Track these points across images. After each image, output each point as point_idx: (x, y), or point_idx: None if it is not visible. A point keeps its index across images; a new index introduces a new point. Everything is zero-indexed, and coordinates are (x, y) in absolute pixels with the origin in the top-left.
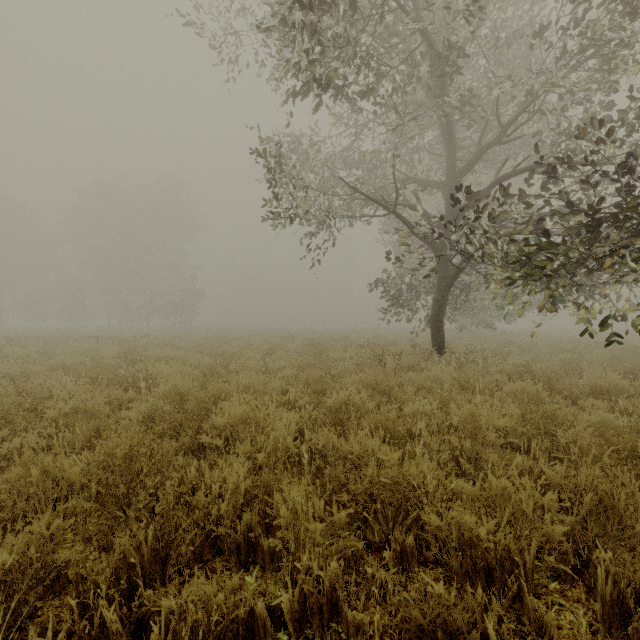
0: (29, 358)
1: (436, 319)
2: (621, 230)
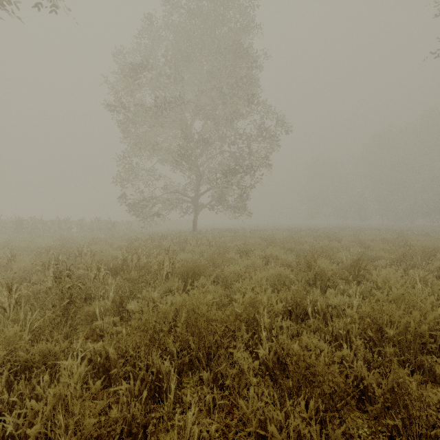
0: (355, 235)
1: None
2: None
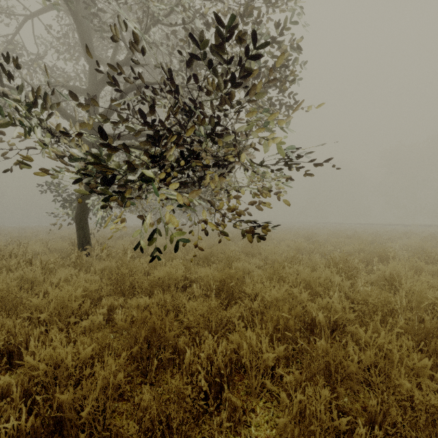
0: None
1: (79, 217)
2: (151, 126)
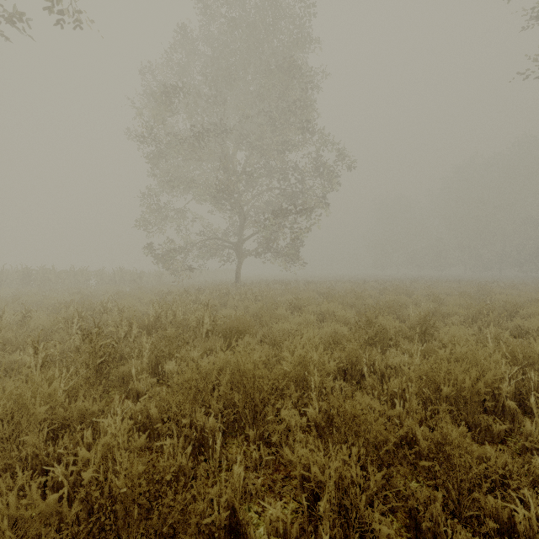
0: (429, 287)
1: None
2: None
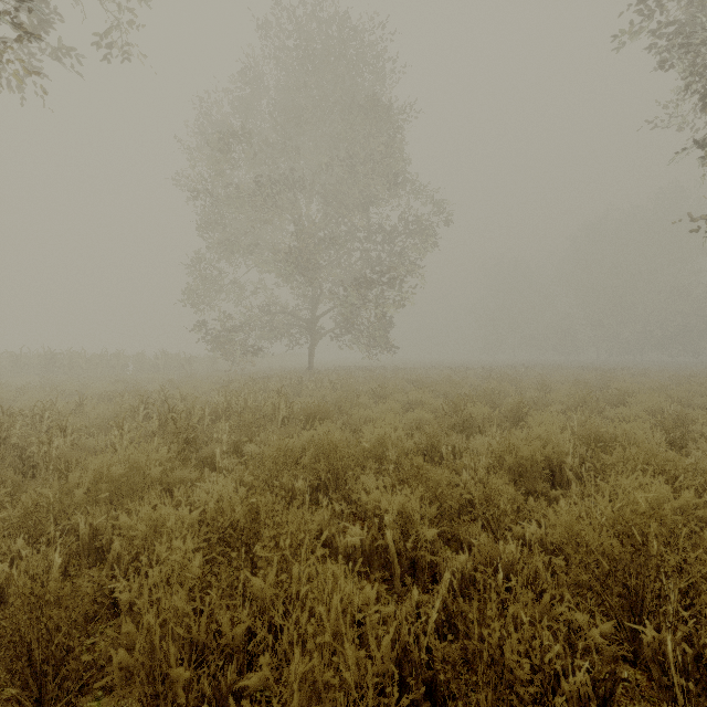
0: (543, 375)
1: None
2: None
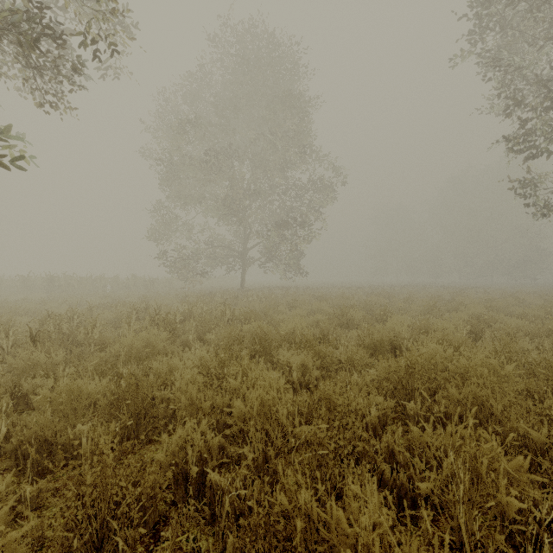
0: (411, 292)
1: None
2: None
